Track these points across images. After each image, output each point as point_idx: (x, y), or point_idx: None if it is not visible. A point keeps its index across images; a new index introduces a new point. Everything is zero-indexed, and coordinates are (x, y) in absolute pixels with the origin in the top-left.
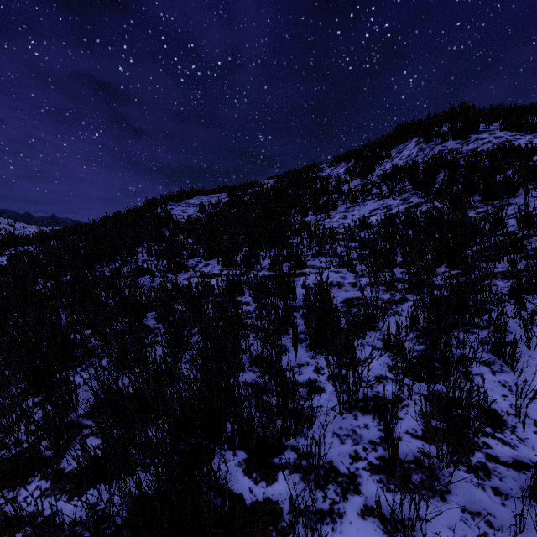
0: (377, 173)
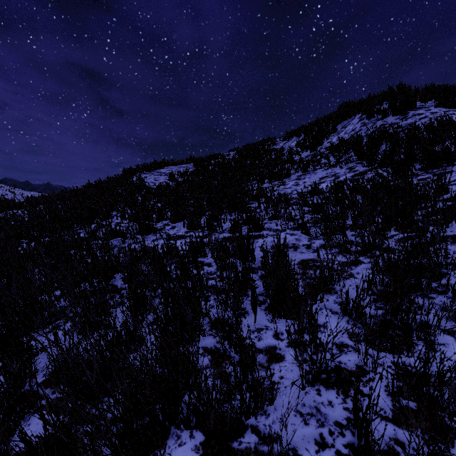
0: (324, 145)
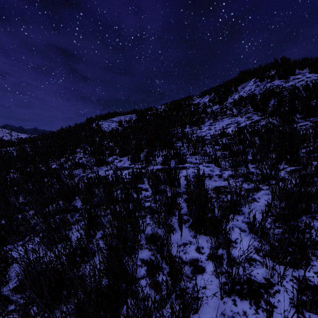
0: (229, 101)
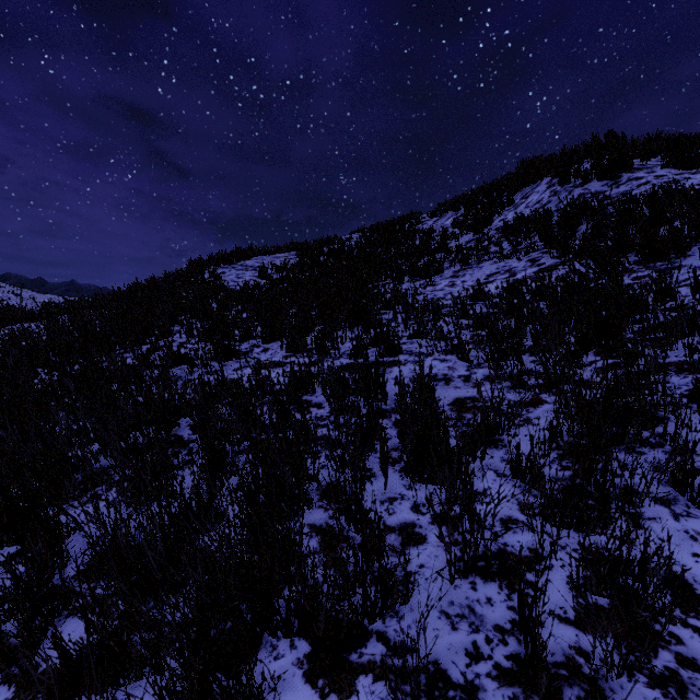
0: (495, 225)
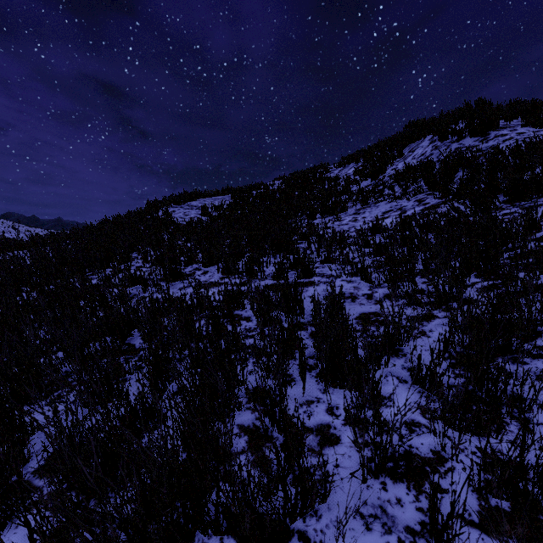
0: (388, 173)
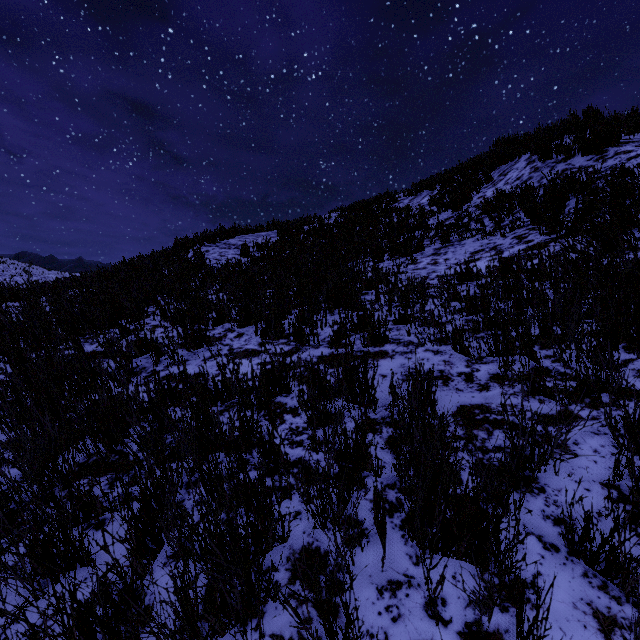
0: (474, 202)
